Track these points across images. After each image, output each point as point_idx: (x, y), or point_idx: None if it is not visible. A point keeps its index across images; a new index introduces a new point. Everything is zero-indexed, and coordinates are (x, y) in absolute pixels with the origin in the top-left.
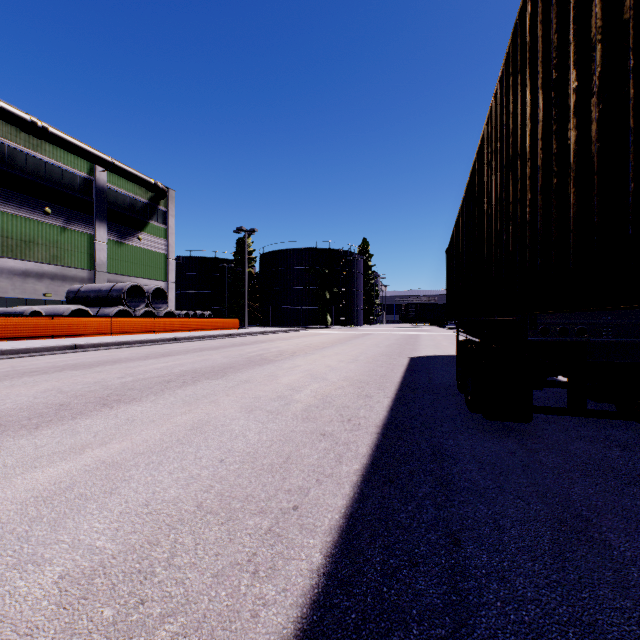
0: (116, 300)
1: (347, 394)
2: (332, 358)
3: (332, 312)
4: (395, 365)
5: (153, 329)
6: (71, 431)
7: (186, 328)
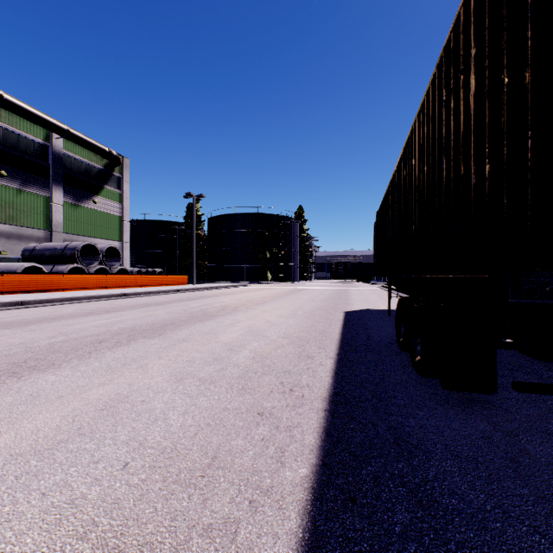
0: (70, 258)
1: (287, 355)
2: (272, 313)
3: (272, 269)
4: (332, 320)
5: (105, 285)
6: None
7: (137, 284)
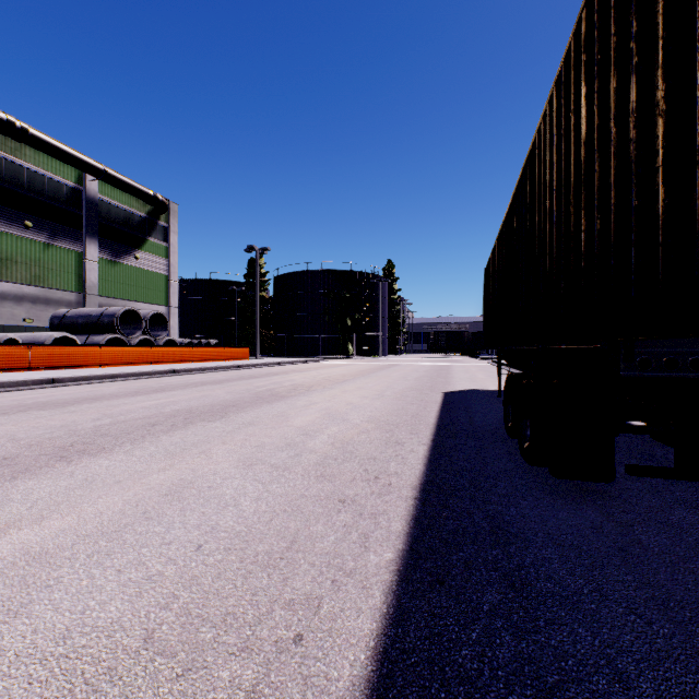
0: (108, 327)
1: (373, 440)
2: (354, 393)
3: (354, 341)
4: (428, 402)
5: (150, 360)
6: (1, 499)
7: (189, 359)
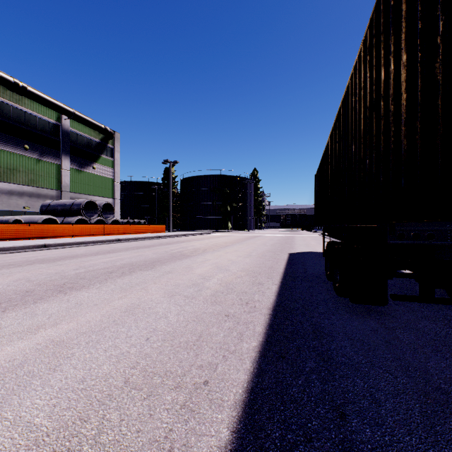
0: (76, 212)
1: (244, 282)
2: (232, 254)
3: (232, 220)
4: (279, 259)
5: (103, 232)
6: (31, 313)
7: (127, 232)
